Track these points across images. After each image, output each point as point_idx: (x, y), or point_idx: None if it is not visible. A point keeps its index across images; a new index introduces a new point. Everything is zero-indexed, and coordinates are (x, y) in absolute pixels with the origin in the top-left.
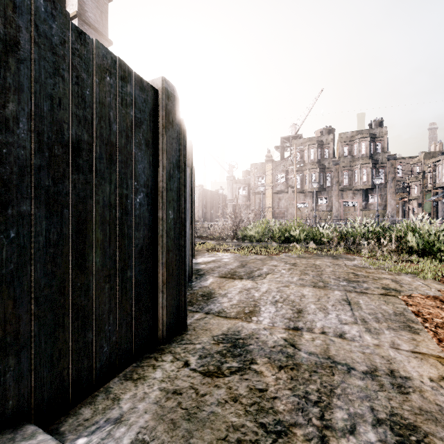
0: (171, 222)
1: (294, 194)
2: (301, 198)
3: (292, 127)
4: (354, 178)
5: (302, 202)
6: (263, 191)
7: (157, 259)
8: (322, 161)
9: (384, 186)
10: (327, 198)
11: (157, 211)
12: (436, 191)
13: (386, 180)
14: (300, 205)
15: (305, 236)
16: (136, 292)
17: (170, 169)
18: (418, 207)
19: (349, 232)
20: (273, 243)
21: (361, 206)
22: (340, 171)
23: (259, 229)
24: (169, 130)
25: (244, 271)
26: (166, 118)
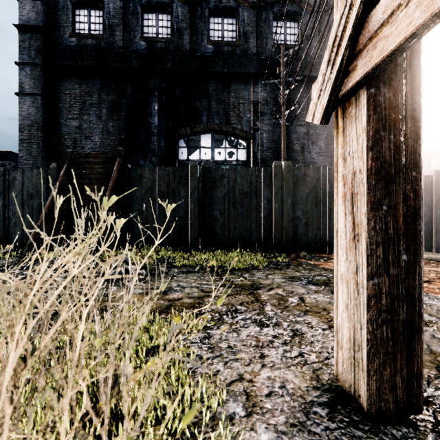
0: (438, 215)
1: None
2: None
3: None
4: None
5: None
6: None
7: (432, 226)
8: None
9: None
10: None
11: (432, 212)
12: None
13: None
14: None
15: None
16: (424, 234)
17: (437, 198)
18: None
19: None
20: None
21: None
22: None
23: None
24: (437, 186)
25: None
26: (436, 183)
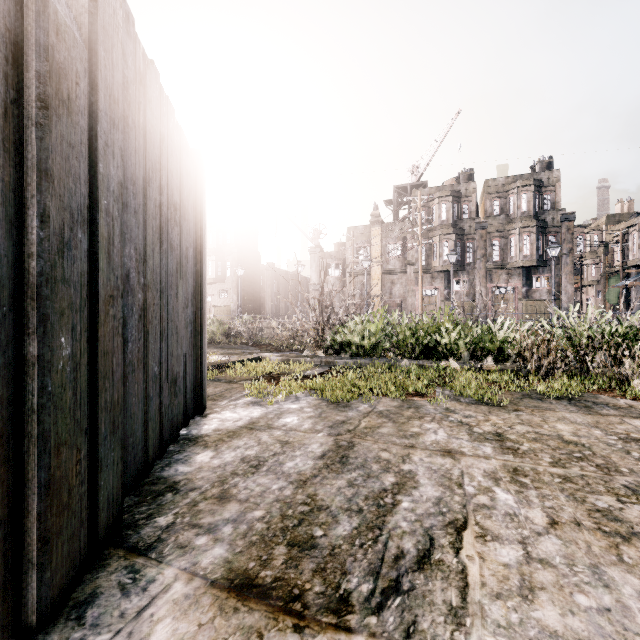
0: None
1: (415, 275)
2: (426, 282)
3: (412, 170)
4: (510, 250)
5: (427, 287)
6: (368, 270)
7: None
8: (459, 224)
9: (556, 263)
10: (468, 282)
11: None
12: (630, 271)
13: (560, 253)
14: (424, 292)
15: (469, 346)
16: None
17: None
18: (597, 297)
19: (556, 335)
20: (404, 360)
21: (519, 294)
22: (488, 238)
23: (369, 331)
24: None
25: (349, 503)
26: None
